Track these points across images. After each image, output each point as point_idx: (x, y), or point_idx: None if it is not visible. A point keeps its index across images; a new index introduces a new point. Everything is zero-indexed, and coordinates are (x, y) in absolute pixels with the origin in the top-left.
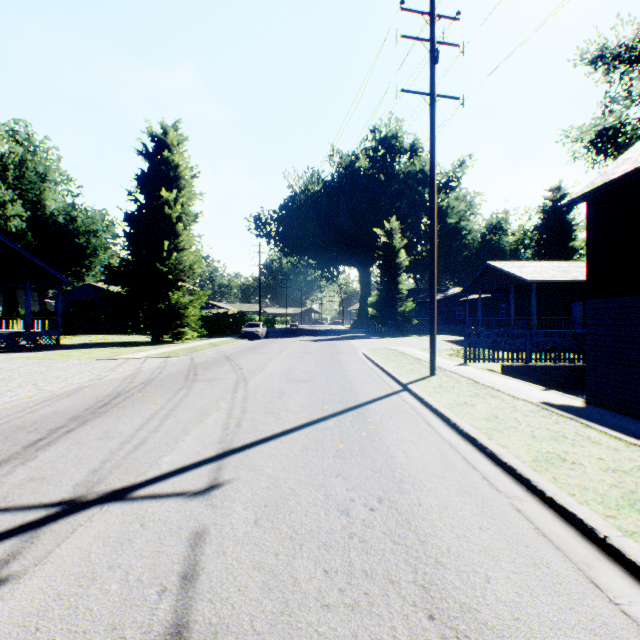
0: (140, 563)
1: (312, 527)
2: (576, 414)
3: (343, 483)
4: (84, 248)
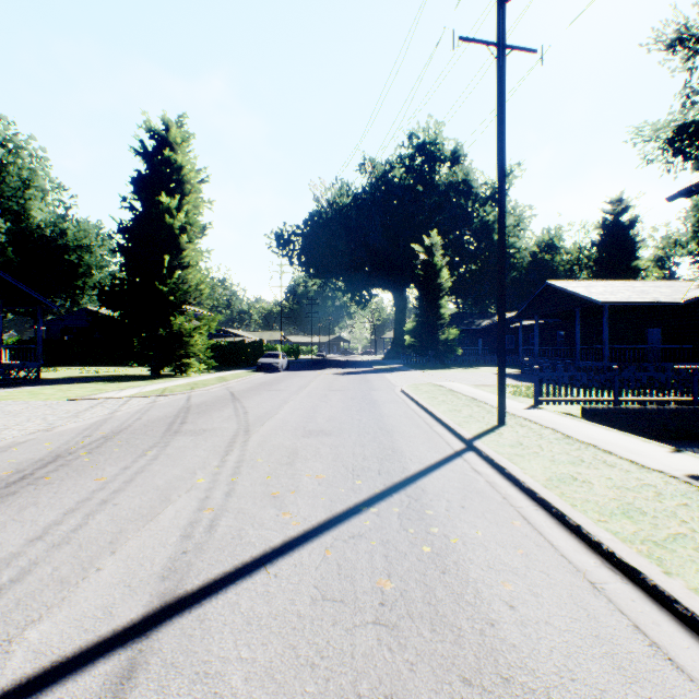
0: None
1: None
2: None
3: None
4: (76, 266)
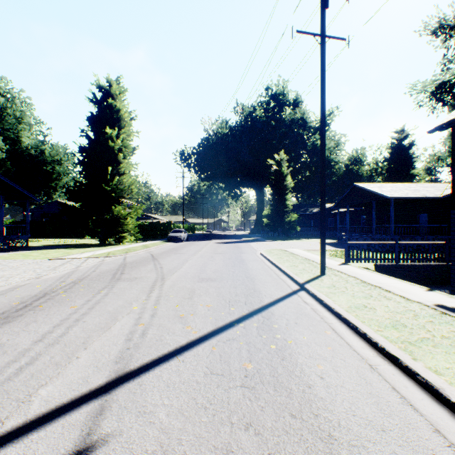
0: None
1: None
2: None
3: (256, 444)
4: (51, 174)
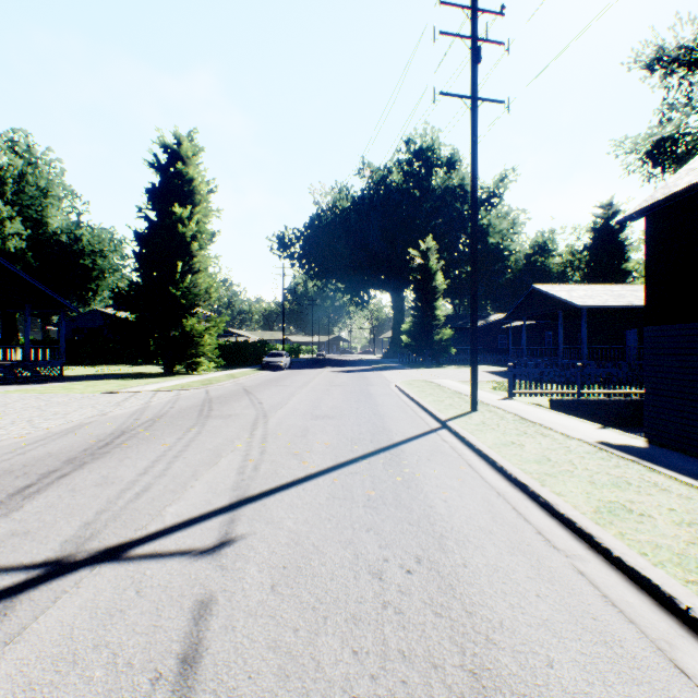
0: (132, 641)
1: (339, 594)
2: (639, 456)
3: (375, 539)
4: (90, 270)
